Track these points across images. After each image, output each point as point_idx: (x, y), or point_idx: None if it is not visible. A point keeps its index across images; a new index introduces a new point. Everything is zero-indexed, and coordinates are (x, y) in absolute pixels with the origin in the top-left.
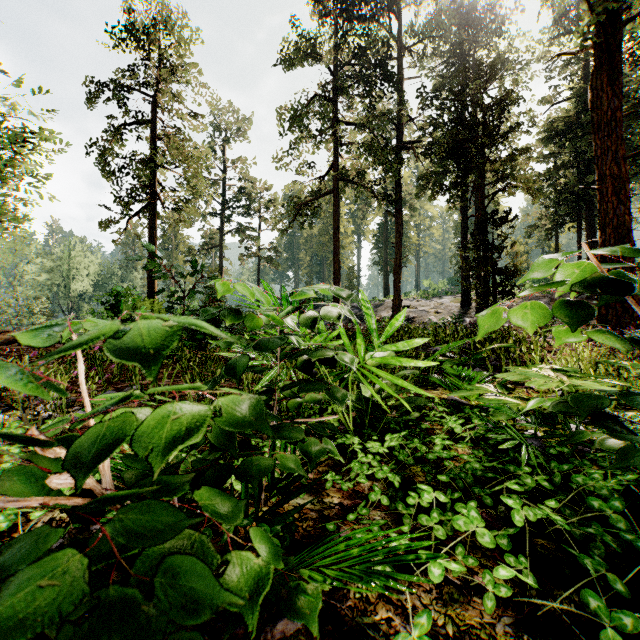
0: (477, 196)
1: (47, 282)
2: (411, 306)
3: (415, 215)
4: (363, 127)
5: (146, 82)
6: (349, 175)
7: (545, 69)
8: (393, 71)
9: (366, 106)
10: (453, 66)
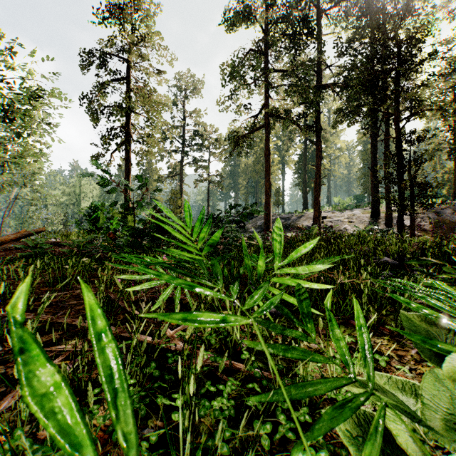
0: (386, 124)
1: (66, 202)
2: (328, 217)
3: (328, 146)
4: (289, 73)
5: (123, 49)
6: (278, 111)
7: (447, 14)
8: (315, 24)
9: (292, 54)
10: (365, 18)
